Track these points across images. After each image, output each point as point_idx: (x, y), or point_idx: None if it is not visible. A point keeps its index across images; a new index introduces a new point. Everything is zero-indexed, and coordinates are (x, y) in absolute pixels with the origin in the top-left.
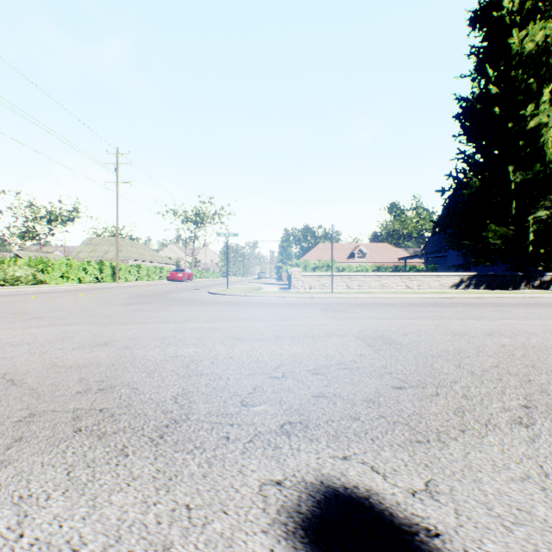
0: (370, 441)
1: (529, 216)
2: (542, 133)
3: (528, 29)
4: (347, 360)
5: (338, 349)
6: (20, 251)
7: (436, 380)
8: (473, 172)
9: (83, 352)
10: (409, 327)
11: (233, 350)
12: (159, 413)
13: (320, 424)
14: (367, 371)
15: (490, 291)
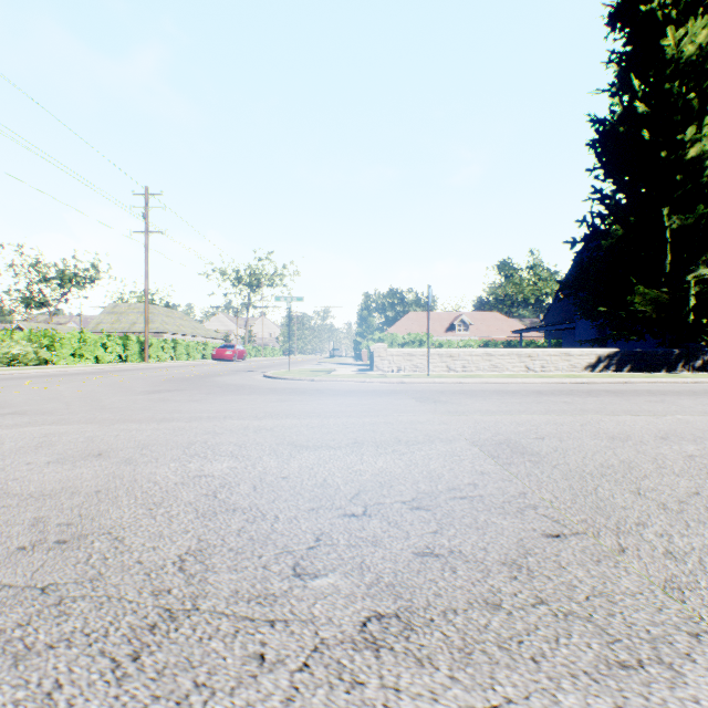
0: (531, 664)
1: (688, 275)
2: (707, 164)
3: (686, 28)
4: (462, 482)
5: (447, 463)
6: (22, 322)
7: (612, 521)
8: (614, 217)
9: (59, 469)
10: (543, 426)
11: (288, 465)
12: (145, 596)
13: (433, 621)
14: (498, 502)
15: (638, 374)
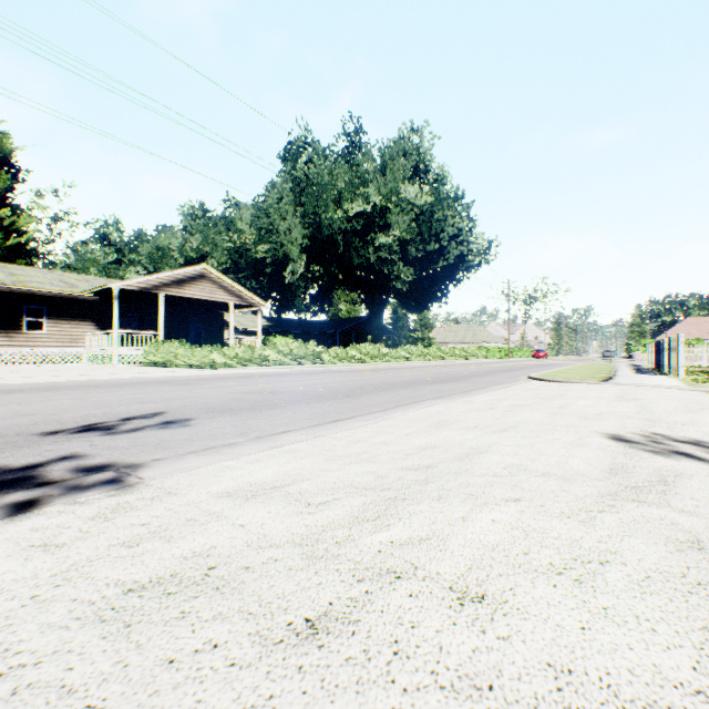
0: None
1: None
2: None
3: None
4: None
5: None
6: None
7: None
8: None
9: None
10: None
11: None
12: None
13: None
14: None
15: None
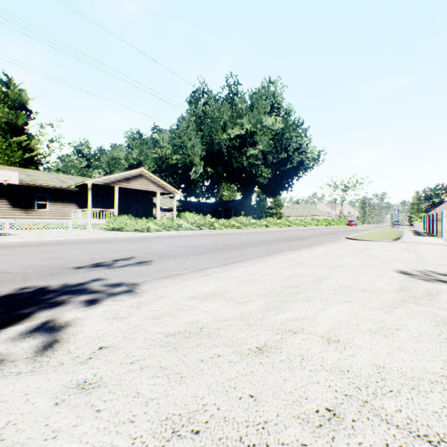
0: None
1: None
2: None
3: None
4: None
5: None
6: None
7: None
8: None
9: None
10: None
11: None
12: None
13: None
14: None
15: None
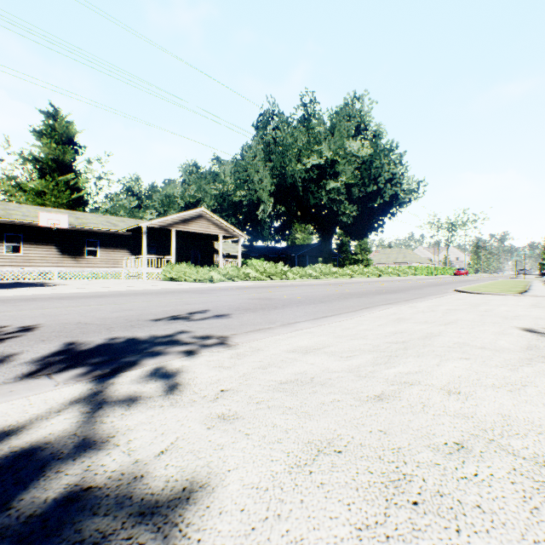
0: None
1: None
2: None
3: None
4: None
5: None
6: None
7: None
8: None
9: None
10: None
11: None
12: None
13: None
14: None
15: None
